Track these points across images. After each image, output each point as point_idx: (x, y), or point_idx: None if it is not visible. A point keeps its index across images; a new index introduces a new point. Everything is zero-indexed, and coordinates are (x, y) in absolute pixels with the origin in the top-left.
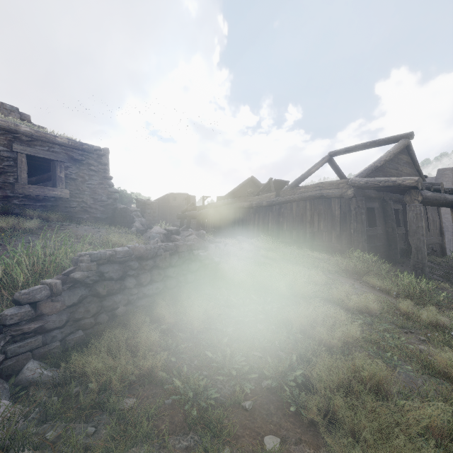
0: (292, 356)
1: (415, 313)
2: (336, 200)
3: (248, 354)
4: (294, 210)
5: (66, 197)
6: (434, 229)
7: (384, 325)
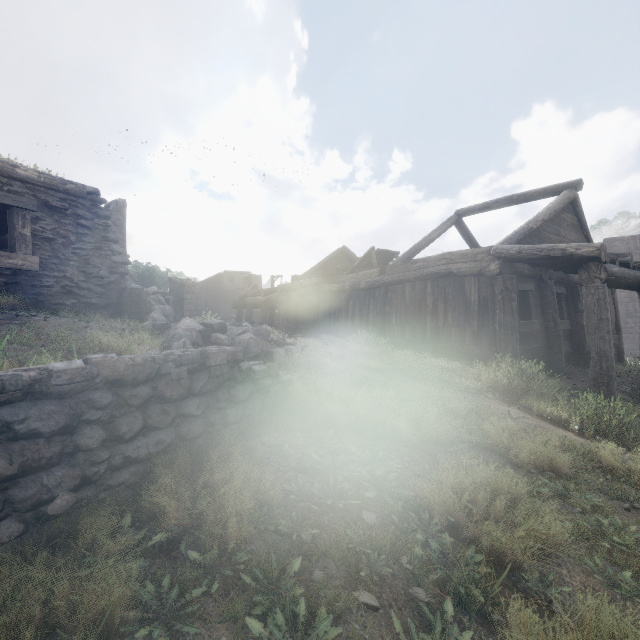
0: (447, 607)
1: (634, 470)
2: (472, 279)
3: (348, 604)
4: (407, 295)
5: (34, 270)
6: None
7: (590, 498)
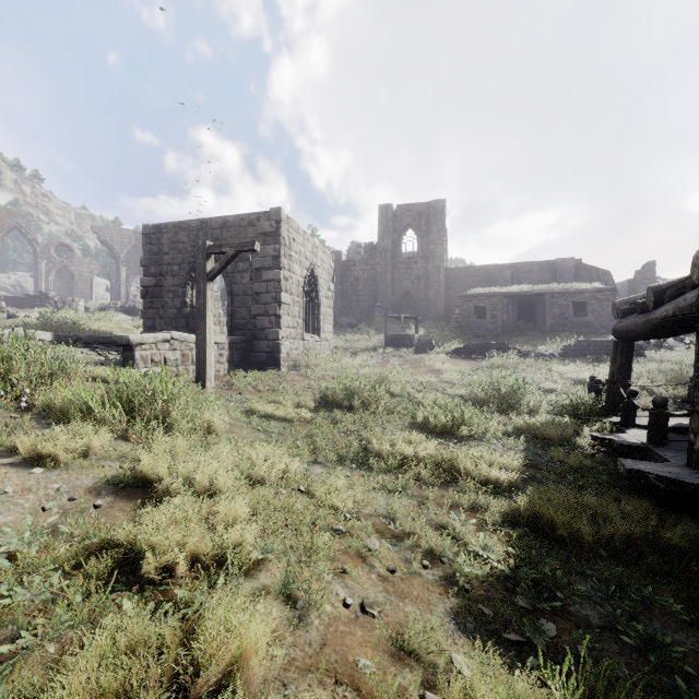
0: None
1: None
2: None
3: None
4: None
5: (592, 321)
6: None
7: None
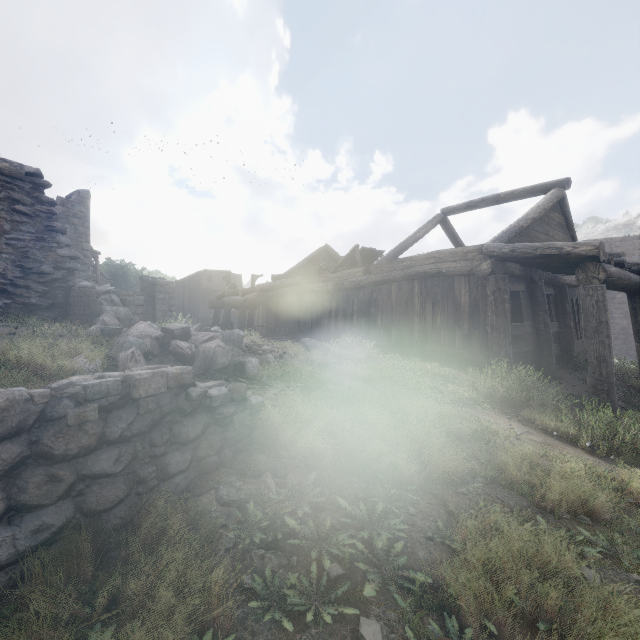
0: None
1: None
2: (462, 279)
3: None
4: (393, 295)
5: None
6: None
7: None
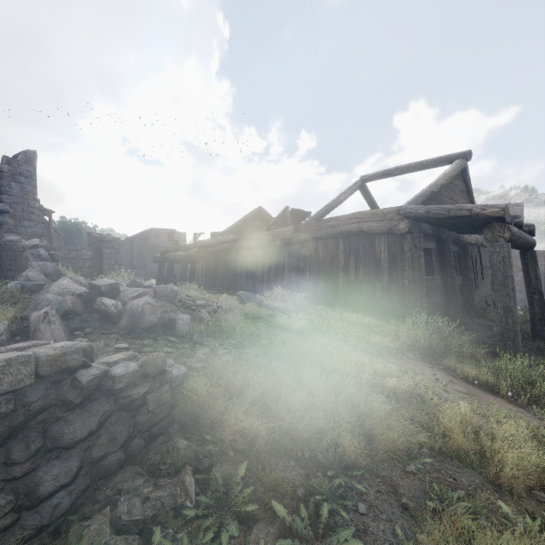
0: None
1: None
2: (382, 237)
3: None
4: (320, 251)
5: None
6: (487, 278)
7: None
